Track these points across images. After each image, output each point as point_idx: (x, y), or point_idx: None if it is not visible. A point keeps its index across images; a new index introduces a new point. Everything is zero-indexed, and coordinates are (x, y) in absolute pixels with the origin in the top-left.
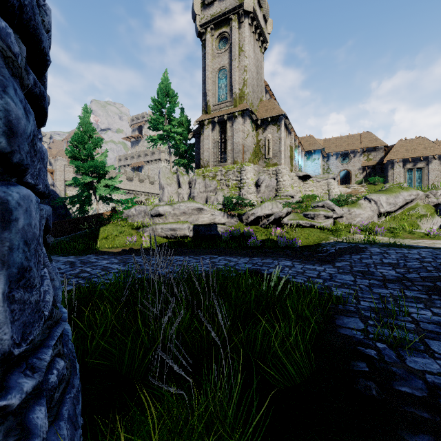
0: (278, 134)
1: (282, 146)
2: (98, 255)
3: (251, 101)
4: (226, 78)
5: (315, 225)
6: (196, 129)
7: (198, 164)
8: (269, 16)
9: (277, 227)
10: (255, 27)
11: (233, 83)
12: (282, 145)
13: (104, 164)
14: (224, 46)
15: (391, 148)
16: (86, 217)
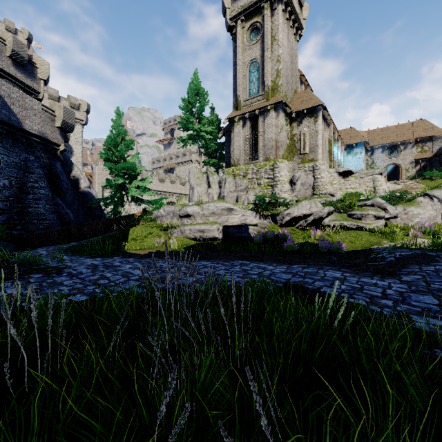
0: (315, 126)
1: (319, 140)
2: (125, 257)
3: (284, 93)
4: (257, 70)
5: (363, 227)
6: (226, 127)
7: (228, 163)
8: None
9: (316, 228)
10: (290, 14)
11: (265, 75)
12: (320, 138)
13: (135, 165)
14: (256, 37)
15: None
16: (118, 218)
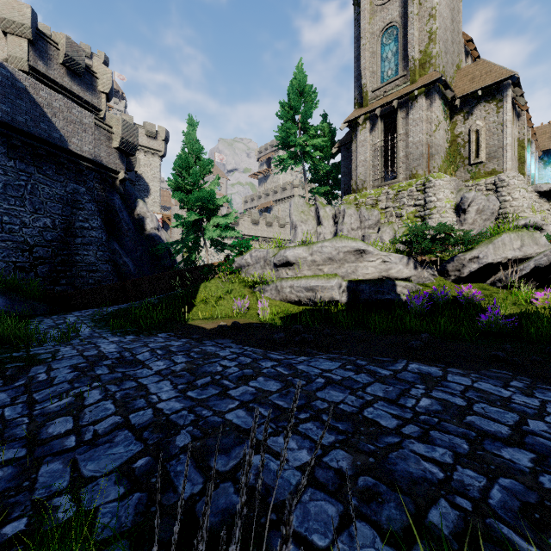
0: (497, 116)
1: (507, 137)
2: (174, 336)
3: (442, 68)
4: (395, 40)
5: None
6: (343, 139)
7: (347, 190)
8: None
9: (538, 286)
10: None
11: (409, 42)
12: (509, 134)
13: (214, 194)
14: None
15: None
16: (191, 269)
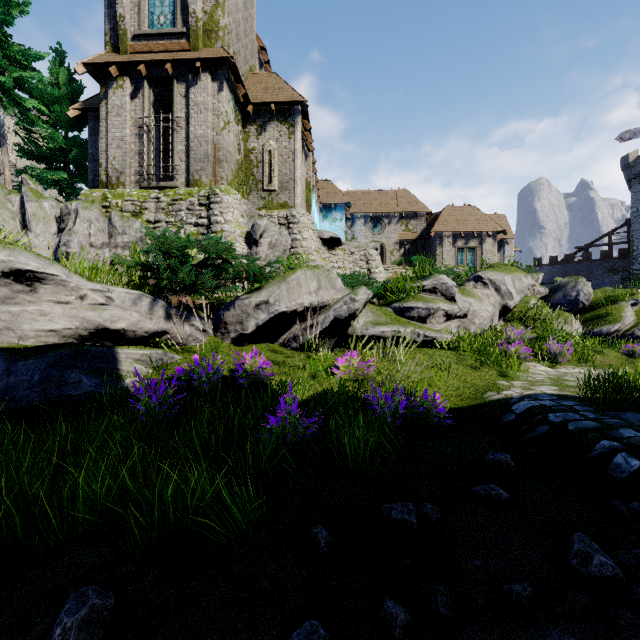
0: (289, 142)
1: (298, 169)
2: None
3: (233, 53)
4: None
5: (434, 339)
6: (90, 99)
7: (98, 185)
8: None
9: (336, 345)
10: None
11: None
12: (299, 166)
13: None
14: None
15: (434, 217)
16: None
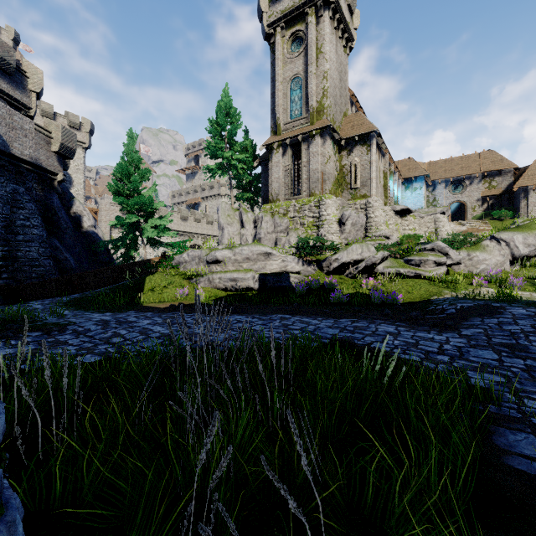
0: (367, 156)
1: (373, 172)
2: (141, 312)
3: (332, 116)
4: (300, 88)
5: (421, 275)
6: (262, 155)
7: (266, 198)
8: (355, 6)
9: (369, 276)
10: (338, 22)
11: (309, 94)
12: (374, 170)
13: (152, 200)
14: (298, 48)
15: (523, 171)
16: (131, 264)
